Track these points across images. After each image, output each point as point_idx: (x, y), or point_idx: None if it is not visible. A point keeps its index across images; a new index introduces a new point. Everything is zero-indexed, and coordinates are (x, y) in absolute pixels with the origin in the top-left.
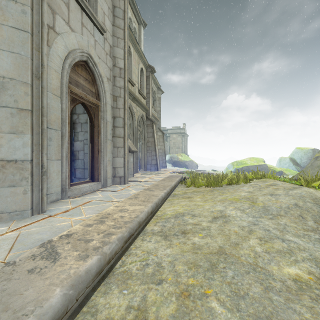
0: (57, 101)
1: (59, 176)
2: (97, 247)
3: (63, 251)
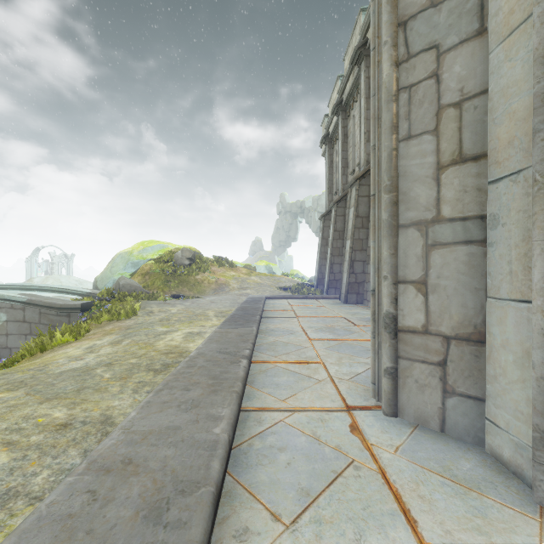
0: (524, 43)
1: (529, 376)
2: (195, 358)
3: (220, 355)
